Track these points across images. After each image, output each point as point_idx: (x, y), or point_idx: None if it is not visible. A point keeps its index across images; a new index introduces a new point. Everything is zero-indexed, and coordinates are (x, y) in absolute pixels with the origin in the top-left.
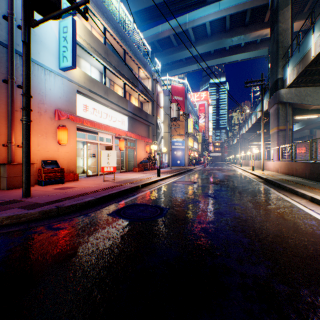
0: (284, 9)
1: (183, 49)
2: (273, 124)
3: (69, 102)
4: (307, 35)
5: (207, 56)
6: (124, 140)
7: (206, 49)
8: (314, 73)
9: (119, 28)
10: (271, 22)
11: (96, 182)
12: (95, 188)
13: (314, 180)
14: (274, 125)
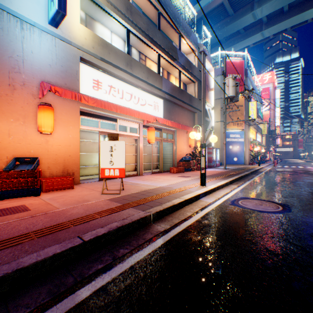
0: None
1: (241, 16)
2: None
3: (66, 73)
4: None
5: (276, 17)
6: (154, 129)
7: (276, 6)
8: None
9: None
10: None
11: (86, 196)
12: (46, 219)
13: None
14: None
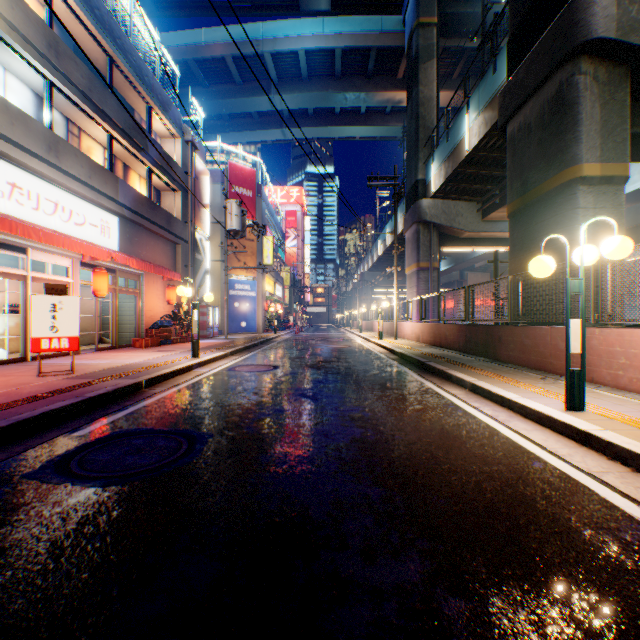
0: (427, 64)
1: (254, 93)
2: (412, 258)
3: None
4: (460, 114)
5: (301, 117)
6: (107, 273)
7: (299, 104)
8: (468, 180)
9: None
10: (408, 80)
11: (14, 380)
12: (2, 397)
13: (472, 354)
14: (412, 259)
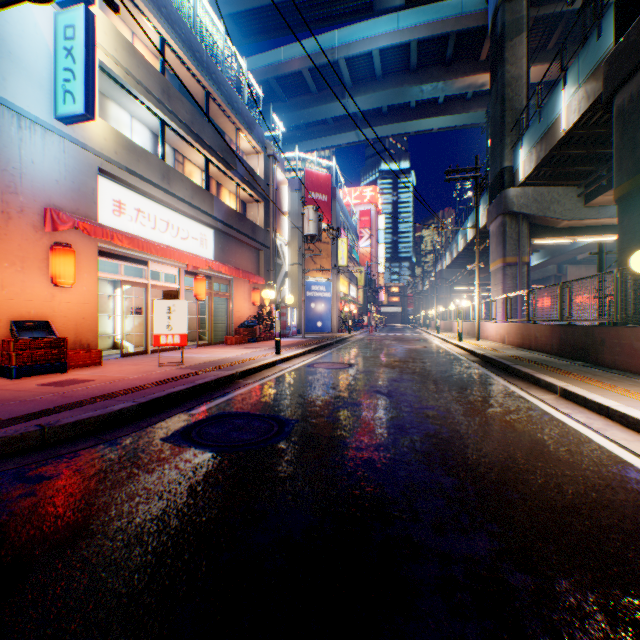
0: (514, 40)
1: (328, 100)
2: (496, 252)
3: (79, 192)
4: (555, 90)
5: (375, 117)
6: (205, 279)
7: (373, 104)
8: (565, 162)
9: (195, 44)
10: (492, 61)
11: (142, 368)
12: (137, 381)
13: (567, 358)
14: (497, 254)
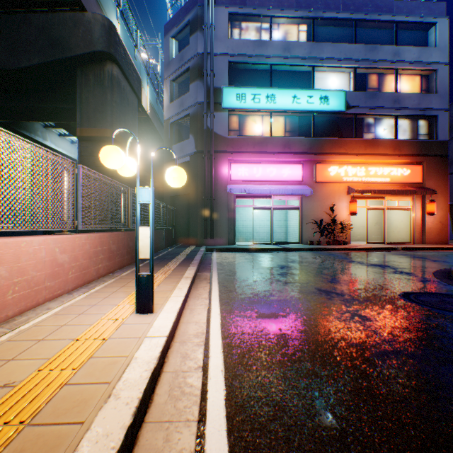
0: None
1: None
2: None
3: None
4: None
5: None
6: None
7: None
8: None
9: None
10: None
11: None
12: None
13: None
14: None
